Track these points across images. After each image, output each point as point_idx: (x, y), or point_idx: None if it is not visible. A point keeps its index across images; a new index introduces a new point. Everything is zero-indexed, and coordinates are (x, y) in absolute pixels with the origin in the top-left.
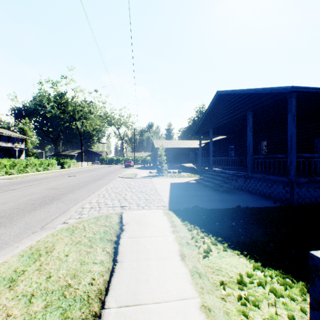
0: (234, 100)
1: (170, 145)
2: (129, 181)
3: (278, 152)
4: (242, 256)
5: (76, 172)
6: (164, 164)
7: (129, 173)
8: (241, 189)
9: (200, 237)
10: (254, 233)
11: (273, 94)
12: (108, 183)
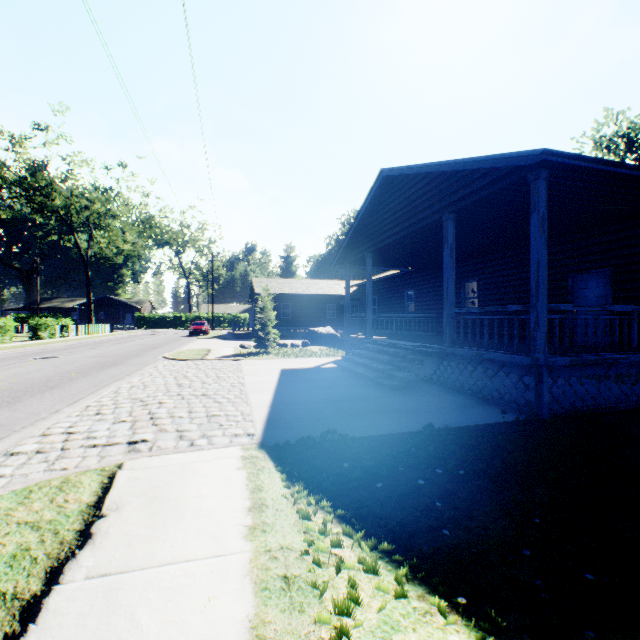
0: (416, 190)
1: (288, 289)
2: (186, 367)
3: (500, 304)
4: (454, 614)
5: (65, 347)
6: (271, 329)
7: (194, 349)
8: (430, 382)
9: (330, 544)
10: (474, 511)
11: (499, 174)
12: (131, 375)
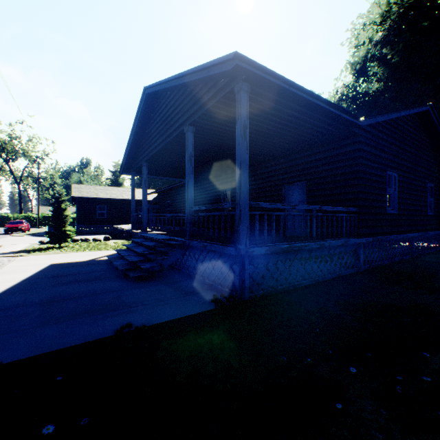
0: (170, 107)
1: (103, 194)
2: None
3: None
4: None
5: None
6: (66, 226)
7: None
8: (179, 269)
9: None
10: None
11: (218, 88)
12: None
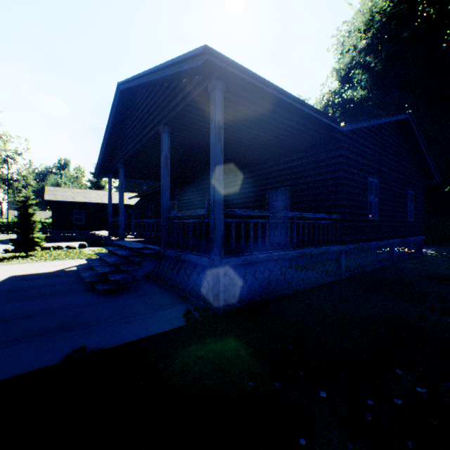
0: (146, 105)
1: (81, 198)
2: None
3: None
4: None
5: None
6: (34, 233)
7: None
8: (154, 280)
9: None
10: None
11: (192, 86)
12: None
